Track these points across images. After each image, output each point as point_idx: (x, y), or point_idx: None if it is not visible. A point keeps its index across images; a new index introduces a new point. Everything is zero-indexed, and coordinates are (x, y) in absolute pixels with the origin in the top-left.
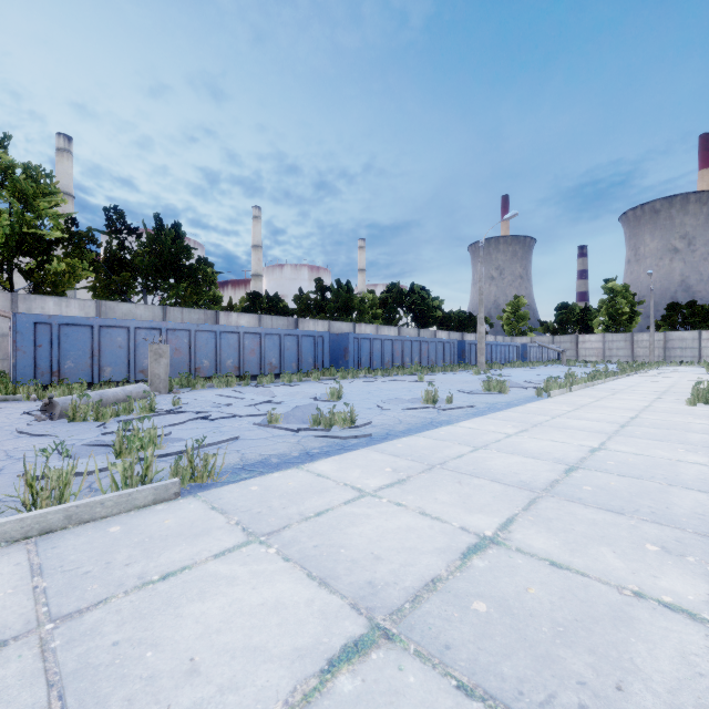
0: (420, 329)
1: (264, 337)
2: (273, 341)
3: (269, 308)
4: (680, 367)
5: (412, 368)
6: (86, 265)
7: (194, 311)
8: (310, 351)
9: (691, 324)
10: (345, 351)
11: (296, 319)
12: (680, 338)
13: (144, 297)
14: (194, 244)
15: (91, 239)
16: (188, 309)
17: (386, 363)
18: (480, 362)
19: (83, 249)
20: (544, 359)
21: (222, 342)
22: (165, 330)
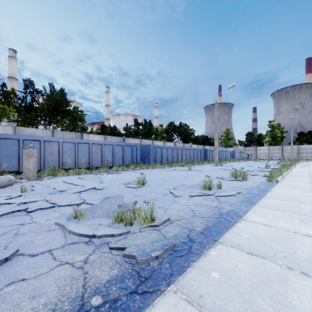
0: (184, 143)
1: (103, 146)
2: (108, 148)
3: (111, 133)
4: (308, 161)
5: (183, 162)
6: (12, 108)
7: (69, 133)
8: (129, 154)
9: (310, 141)
10: (148, 154)
11: (124, 138)
12: (305, 148)
13: (45, 126)
14: (77, 103)
15: (15, 95)
16: (66, 132)
17: (169, 160)
18: (215, 159)
19: (10, 100)
20: (242, 158)
21: (78, 149)
22: (43, 141)
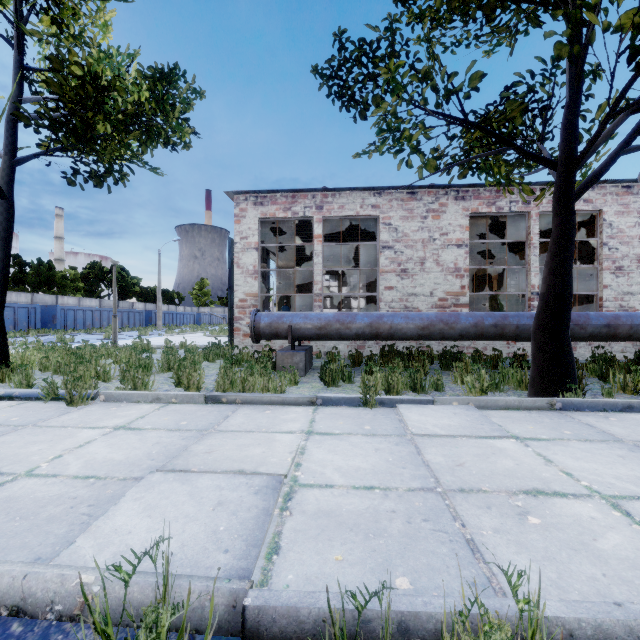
0: (119, 301)
1: None
2: None
3: None
4: None
5: (108, 328)
6: None
7: None
8: (25, 318)
9: None
10: (53, 318)
11: None
12: None
13: None
14: None
15: None
16: None
17: (87, 326)
18: (159, 325)
19: None
20: (215, 323)
21: None
22: None
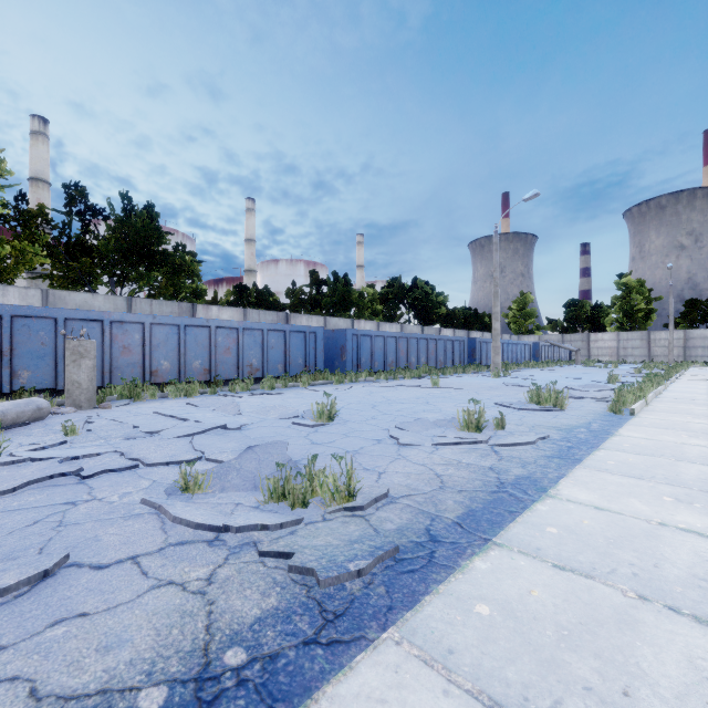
0: (424, 326)
1: (242, 332)
2: (253, 338)
3: (258, 302)
4: None
5: (420, 370)
6: (39, 249)
7: (166, 304)
8: (300, 350)
9: None
10: (341, 350)
11: (287, 314)
12: (702, 336)
13: (112, 288)
14: (182, 237)
15: (45, 220)
16: (159, 301)
17: (389, 364)
18: (495, 363)
19: (36, 231)
20: (556, 359)
21: (187, 339)
22: (109, 323)
